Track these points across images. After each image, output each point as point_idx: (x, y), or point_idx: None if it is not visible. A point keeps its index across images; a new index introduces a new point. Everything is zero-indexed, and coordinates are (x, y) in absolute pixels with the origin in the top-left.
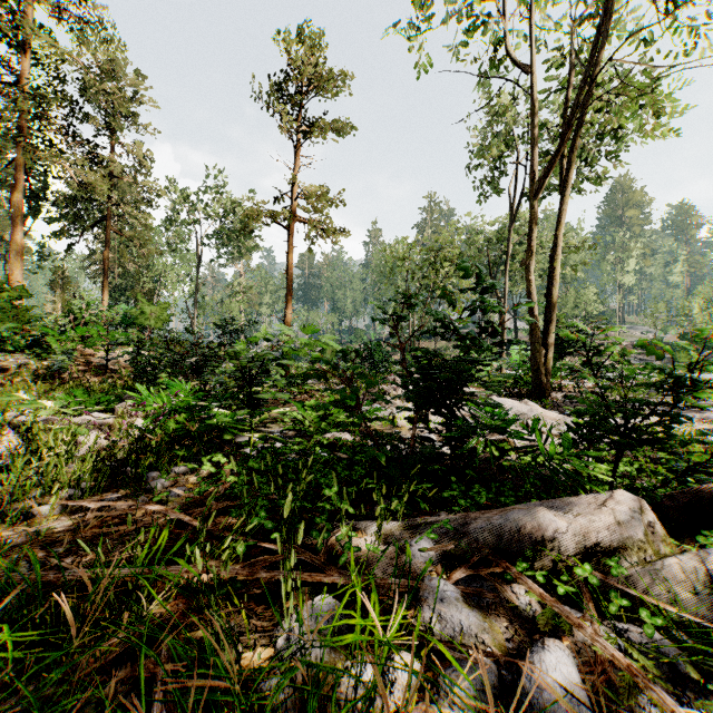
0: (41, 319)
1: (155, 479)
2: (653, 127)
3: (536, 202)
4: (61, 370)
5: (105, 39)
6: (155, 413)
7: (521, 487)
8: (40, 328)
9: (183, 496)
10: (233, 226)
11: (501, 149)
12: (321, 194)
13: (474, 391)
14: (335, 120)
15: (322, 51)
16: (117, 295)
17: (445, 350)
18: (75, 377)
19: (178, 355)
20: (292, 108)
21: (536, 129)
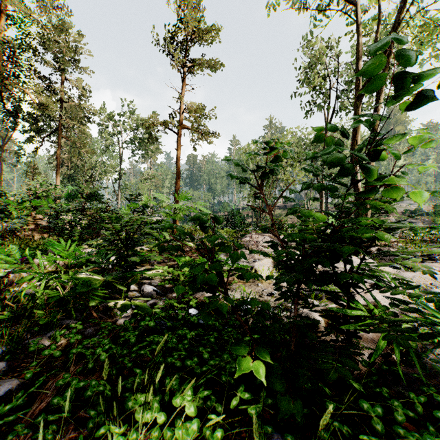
0: (5, 194)
1: (0, 358)
2: (437, 55)
3: (360, 102)
4: (15, 230)
5: (54, 6)
6: (22, 278)
7: (438, 389)
8: (5, 200)
9: (6, 398)
10: (143, 136)
11: (321, 80)
12: (199, 108)
13: (367, 263)
14: (209, 59)
15: (200, 12)
16: (70, 181)
17: (280, 216)
18: (26, 234)
19: (93, 219)
20: (179, 51)
21: (360, 47)
